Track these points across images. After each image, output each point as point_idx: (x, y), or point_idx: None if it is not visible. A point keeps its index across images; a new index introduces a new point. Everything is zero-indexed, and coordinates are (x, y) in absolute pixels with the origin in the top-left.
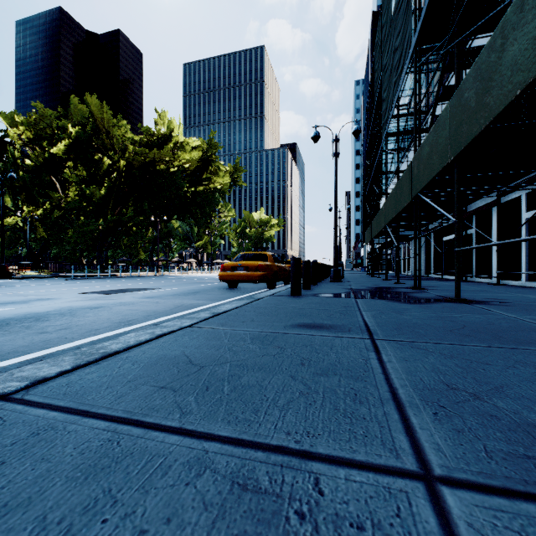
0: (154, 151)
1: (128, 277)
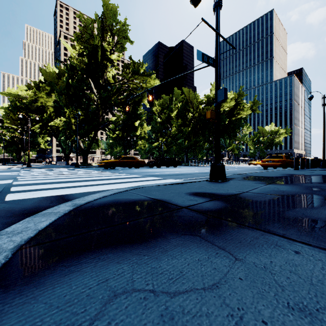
0: (212, 106)
1: (206, 166)
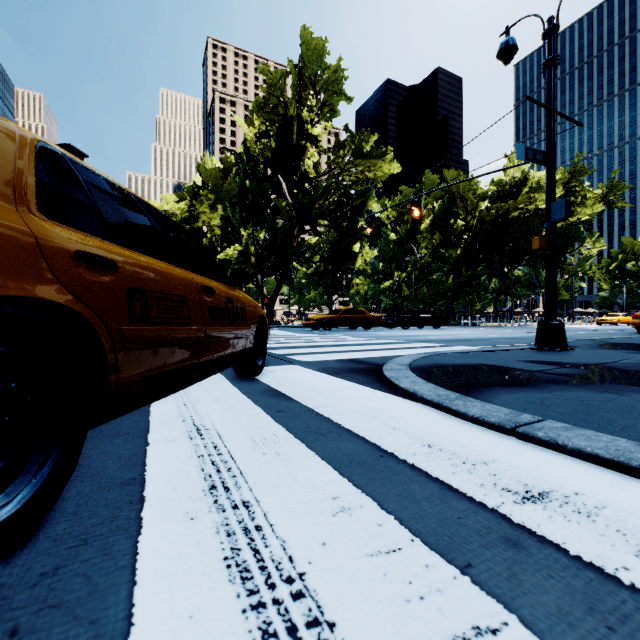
0: (509, 203)
1: (498, 326)
